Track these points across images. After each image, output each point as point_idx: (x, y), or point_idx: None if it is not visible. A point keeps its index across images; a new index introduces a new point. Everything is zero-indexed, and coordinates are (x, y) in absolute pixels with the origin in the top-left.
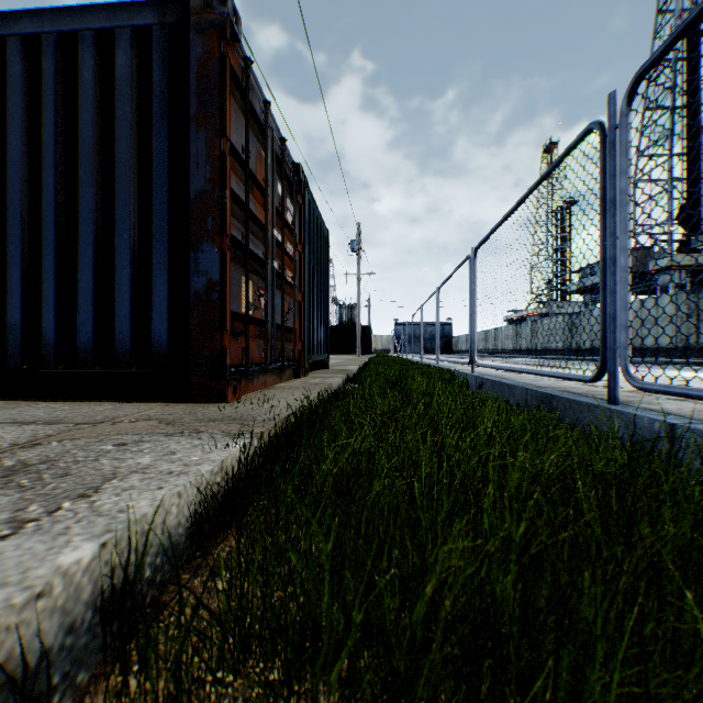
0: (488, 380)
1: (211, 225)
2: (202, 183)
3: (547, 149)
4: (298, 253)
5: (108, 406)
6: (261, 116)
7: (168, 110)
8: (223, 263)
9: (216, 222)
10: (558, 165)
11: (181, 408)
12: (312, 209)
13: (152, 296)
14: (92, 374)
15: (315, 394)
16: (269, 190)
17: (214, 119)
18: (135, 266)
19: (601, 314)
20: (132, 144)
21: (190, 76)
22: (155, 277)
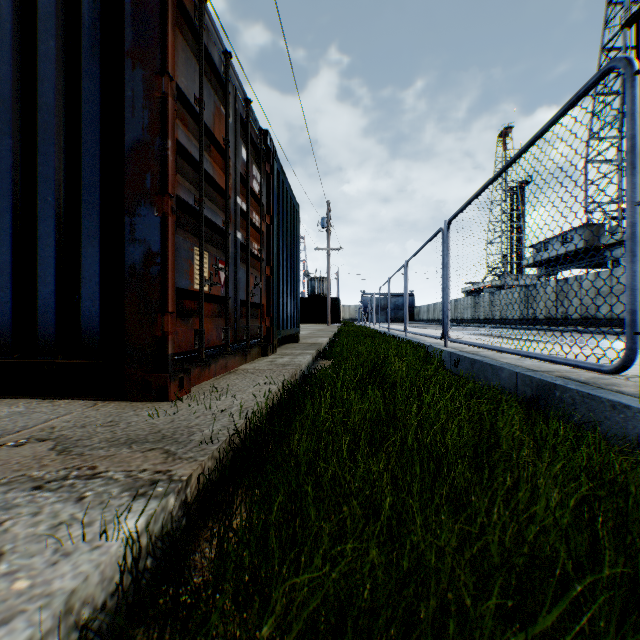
0: (465, 358)
1: (150, 183)
2: (139, 132)
3: (502, 134)
4: (266, 224)
5: (18, 408)
6: (221, 68)
7: (100, 45)
8: (164, 229)
9: (156, 179)
10: (558, 119)
11: (108, 411)
12: (281, 180)
13: (81, 269)
14: (10, 363)
15: (280, 384)
16: (231, 153)
17: (154, 53)
18: (61, 234)
19: (628, 292)
20: (57, 86)
21: (125, 1)
22: (84, 247)
